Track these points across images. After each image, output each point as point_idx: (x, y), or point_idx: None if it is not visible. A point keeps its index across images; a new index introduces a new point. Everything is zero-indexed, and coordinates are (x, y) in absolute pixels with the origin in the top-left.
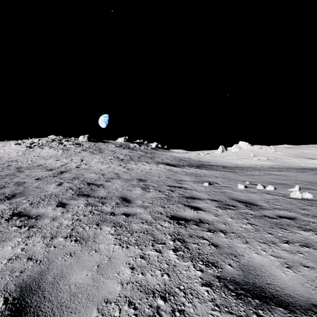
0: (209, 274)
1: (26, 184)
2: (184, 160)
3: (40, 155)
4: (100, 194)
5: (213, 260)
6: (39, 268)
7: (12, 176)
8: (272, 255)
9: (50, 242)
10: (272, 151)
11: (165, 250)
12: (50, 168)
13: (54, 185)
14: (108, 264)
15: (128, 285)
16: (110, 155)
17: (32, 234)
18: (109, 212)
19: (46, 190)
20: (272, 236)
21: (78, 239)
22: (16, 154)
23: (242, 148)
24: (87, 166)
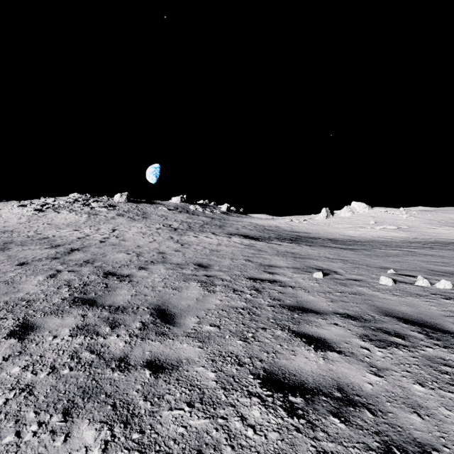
0: None
1: None
2: (271, 230)
3: (53, 222)
4: (118, 299)
5: None
6: None
7: None
8: None
9: None
10: (403, 216)
11: None
12: (58, 243)
13: (42, 277)
14: None
15: None
16: (158, 222)
17: None
18: (116, 358)
19: (19, 288)
20: None
21: None
22: (17, 221)
23: (356, 212)
24: (119, 239)
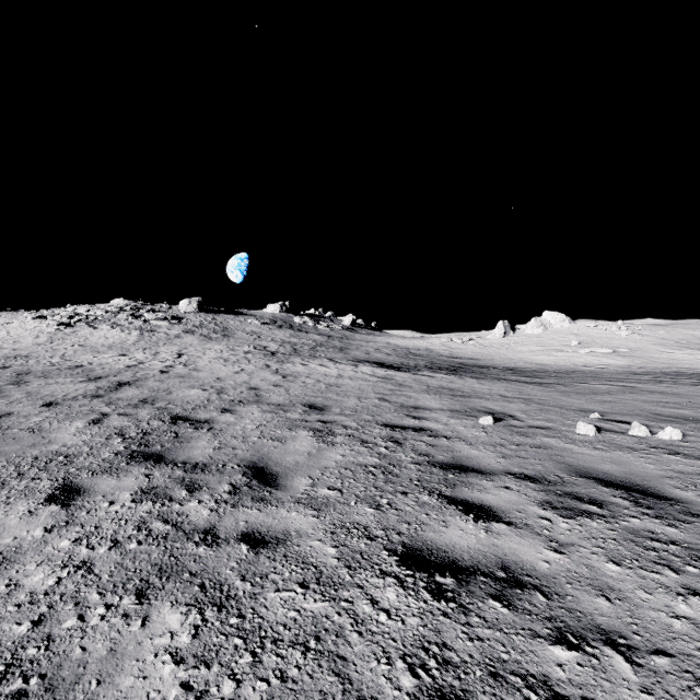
0: None
1: (10, 421)
2: (418, 355)
3: (87, 342)
4: (195, 453)
5: None
6: None
7: None
8: None
9: None
10: (623, 333)
11: None
12: (98, 373)
13: (81, 423)
14: None
15: None
16: (247, 342)
17: None
18: (199, 529)
19: (50, 439)
20: None
21: (29, 691)
22: (33, 341)
23: (551, 327)
24: (189, 368)
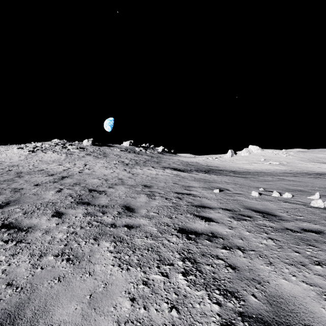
0: (229, 309)
1: (24, 191)
2: (192, 165)
3: (42, 159)
4: (102, 202)
5: (232, 289)
6: (18, 298)
7: (10, 182)
8: (304, 281)
9: (37, 262)
10: (284, 155)
11: (173, 274)
12: (52, 173)
13: (53, 192)
14: (103, 293)
15: (126, 324)
16: (114, 159)
17: (19, 250)
18: (109, 224)
19: (43, 197)
20: (299, 254)
21: (71, 258)
22: (18, 159)
23: (252, 152)
24: (91, 171)
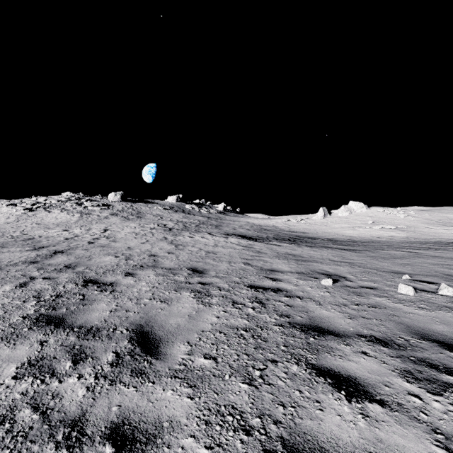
0: None
1: None
2: (268, 230)
3: (42, 222)
4: (93, 316)
5: None
6: None
7: None
8: None
9: None
10: (401, 215)
11: None
12: (42, 244)
13: (9, 286)
14: None
15: None
16: (153, 222)
17: None
18: (67, 420)
19: None
20: None
21: None
22: (4, 221)
23: (354, 212)
24: (109, 240)
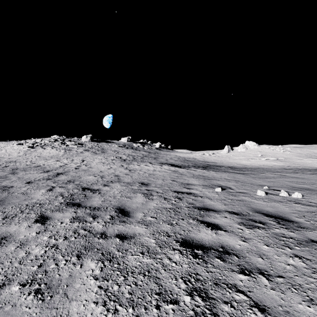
0: None
1: (13, 190)
2: (189, 161)
3: (41, 155)
4: (94, 203)
5: None
6: None
7: (2, 179)
8: None
9: None
10: (281, 151)
11: None
12: (48, 169)
13: (43, 190)
14: None
15: None
16: (112, 155)
17: None
18: (99, 233)
19: (32, 197)
20: None
21: (41, 289)
22: (17, 155)
23: (249, 148)
24: (87, 167)
